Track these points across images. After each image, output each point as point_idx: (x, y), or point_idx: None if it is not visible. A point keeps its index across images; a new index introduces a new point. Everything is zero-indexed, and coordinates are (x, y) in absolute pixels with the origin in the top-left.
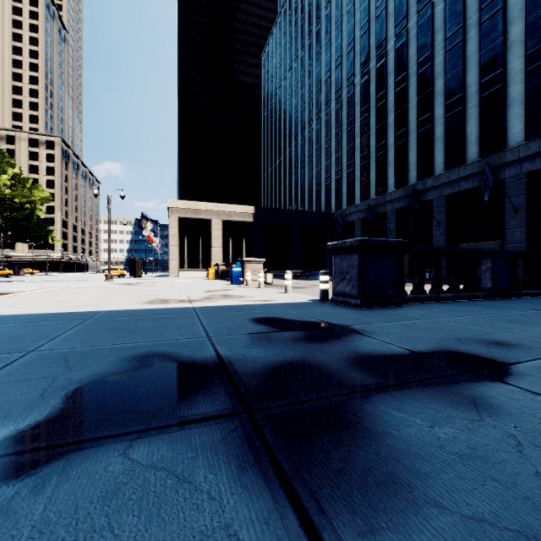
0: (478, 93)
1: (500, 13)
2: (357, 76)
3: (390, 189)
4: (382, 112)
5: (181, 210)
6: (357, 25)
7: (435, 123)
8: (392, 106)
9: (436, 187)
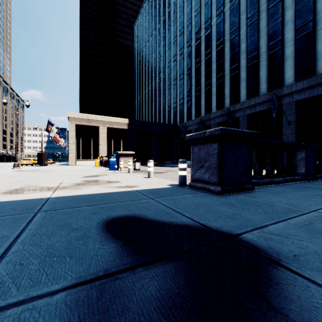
0: (266, 52)
1: (280, 3)
2: (193, 40)
3: (213, 110)
4: (208, 63)
5: (77, 119)
6: (193, 9)
7: (241, 70)
8: (215, 59)
9: (241, 109)
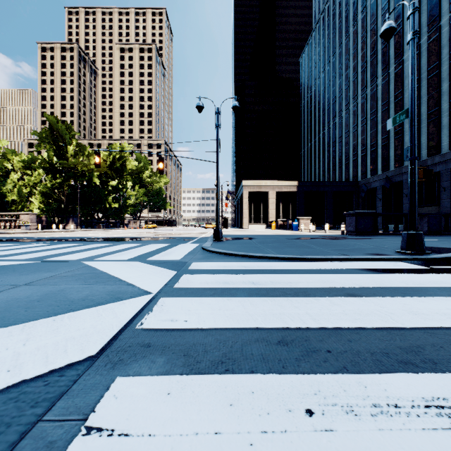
0: None
1: None
2: (379, 78)
3: (405, 163)
4: (399, 106)
5: (250, 186)
6: (378, 40)
7: (442, 115)
8: (407, 101)
9: (442, 162)
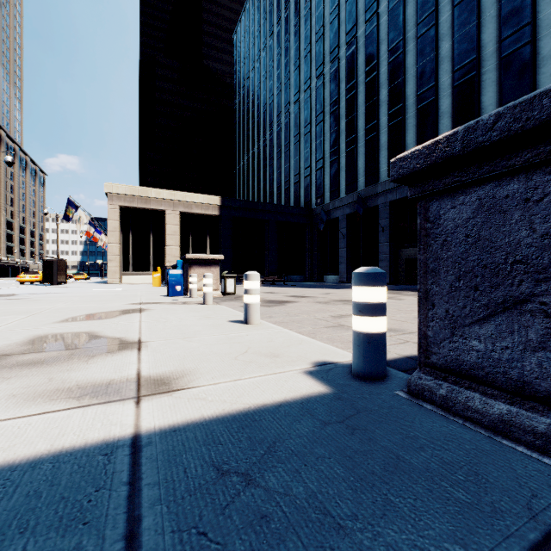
0: (497, 53)
1: None
2: (343, 48)
3: (382, 178)
4: (373, 87)
5: (124, 196)
6: None
7: (440, 95)
8: (385, 78)
9: None
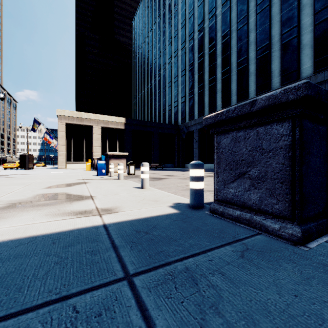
0: (279, 41)
1: None
2: (196, 33)
3: (218, 109)
4: (213, 57)
5: (68, 117)
6: None
7: (250, 63)
8: (220, 52)
9: None
